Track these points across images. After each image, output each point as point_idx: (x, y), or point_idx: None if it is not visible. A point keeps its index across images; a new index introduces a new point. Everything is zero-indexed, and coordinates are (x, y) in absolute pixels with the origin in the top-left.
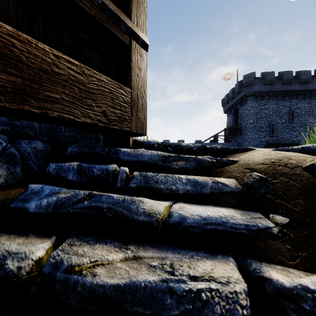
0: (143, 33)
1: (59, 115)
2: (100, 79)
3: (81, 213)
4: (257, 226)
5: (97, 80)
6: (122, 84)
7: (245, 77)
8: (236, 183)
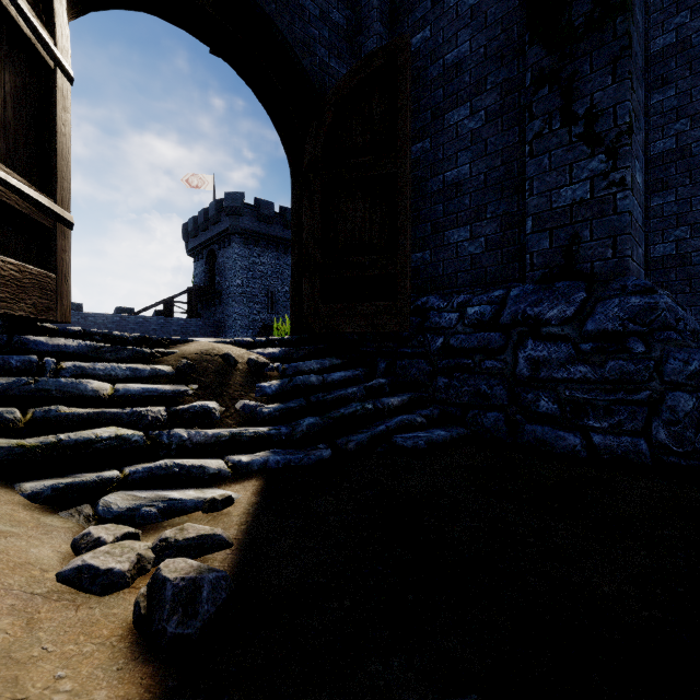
0: (68, 210)
1: (5, 311)
2: (32, 272)
3: (29, 394)
4: (180, 391)
5: (29, 274)
6: (43, 268)
7: (227, 197)
8: (172, 369)
